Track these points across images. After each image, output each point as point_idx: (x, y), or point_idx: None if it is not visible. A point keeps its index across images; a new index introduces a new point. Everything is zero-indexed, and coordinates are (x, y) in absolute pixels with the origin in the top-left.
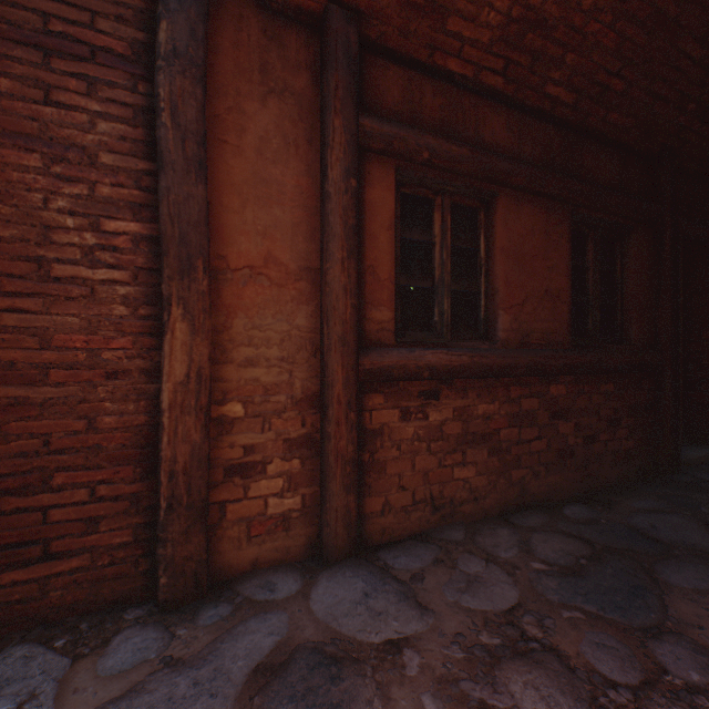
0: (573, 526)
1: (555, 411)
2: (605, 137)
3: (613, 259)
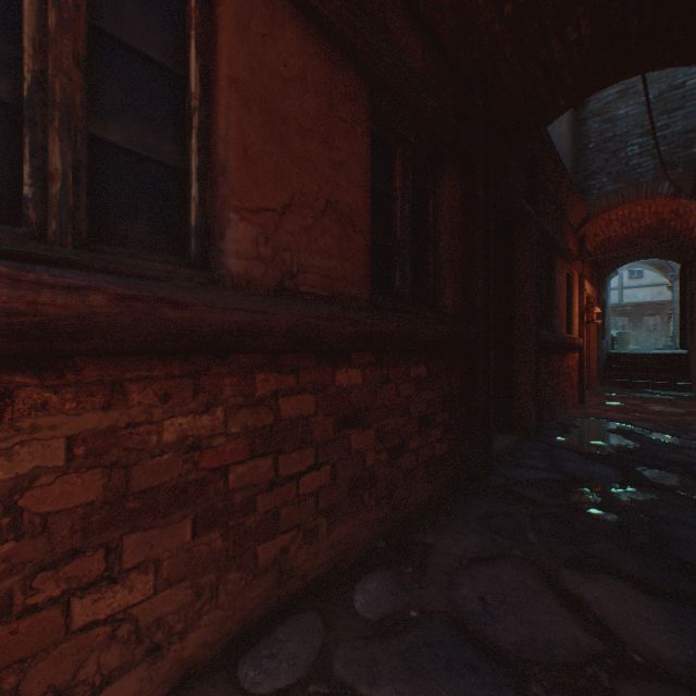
0: (363, 656)
1: (346, 414)
2: (417, 8)
3: (426, 199)
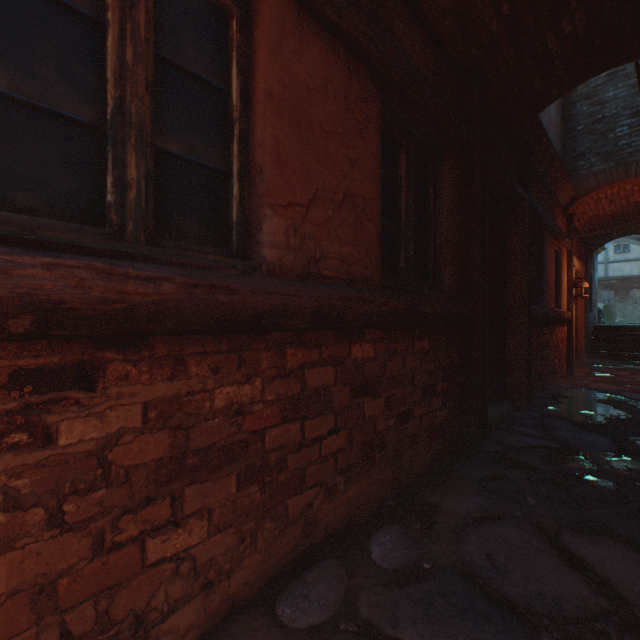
0: (385, 601)
1: (360, 384)
2: (421, 13)
3: (426, 187)
